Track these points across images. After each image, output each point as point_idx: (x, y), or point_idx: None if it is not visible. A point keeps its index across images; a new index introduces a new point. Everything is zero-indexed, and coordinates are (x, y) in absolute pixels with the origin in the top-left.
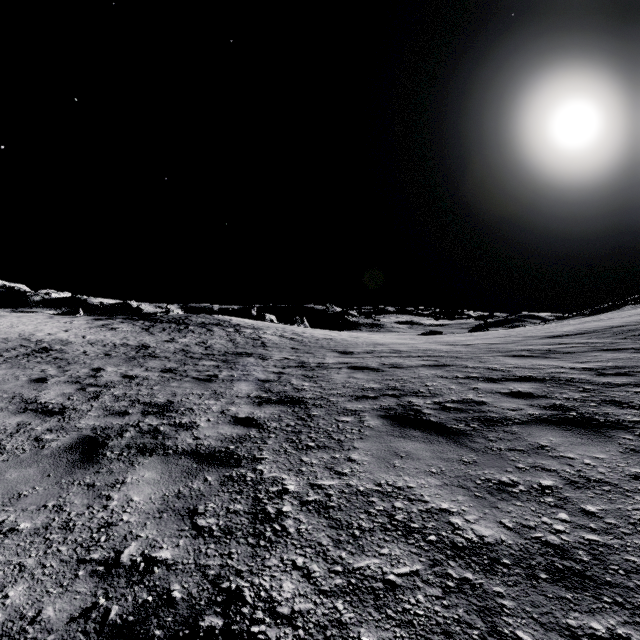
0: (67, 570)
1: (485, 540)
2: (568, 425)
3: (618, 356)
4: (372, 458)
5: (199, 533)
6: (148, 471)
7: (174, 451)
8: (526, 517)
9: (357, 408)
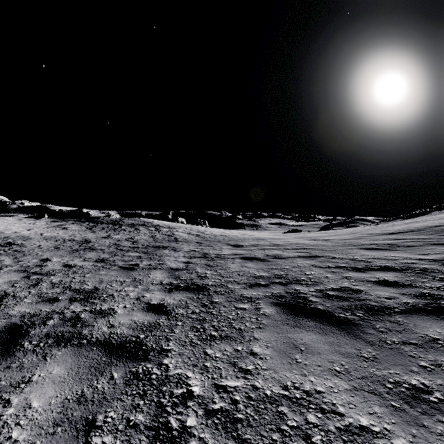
0: None
1: None
2: None
3: None
4: (273, 351)
5: None
6: (57, 366)
7: (88, 341)
8: None
9: (252, 295)
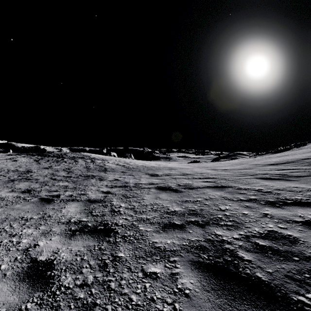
0: None
1: None
2: None
3: None
4: None
5: None
6: None
7: None
8: None
9: (166, 245)
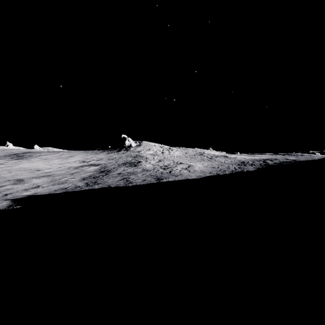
0: None
1: None
2: None
3: None
4: None
5: None
6: None
7: None
8: None
9: None
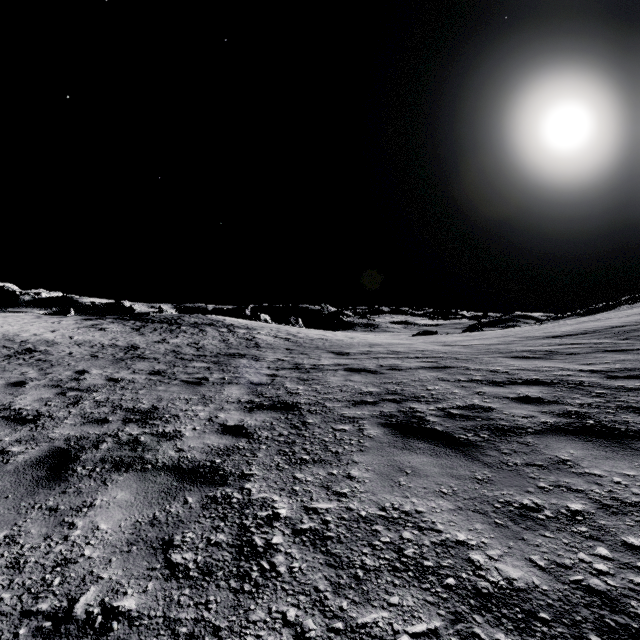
0: (5, 627)
1: (515, 585)
2: (587, 435)
3: (625, 357)
4: (374, 475)
5: (172, 573)
6: (121, 491)
7: (153, 466)
8: (559, 552)
9: (355, 415)
